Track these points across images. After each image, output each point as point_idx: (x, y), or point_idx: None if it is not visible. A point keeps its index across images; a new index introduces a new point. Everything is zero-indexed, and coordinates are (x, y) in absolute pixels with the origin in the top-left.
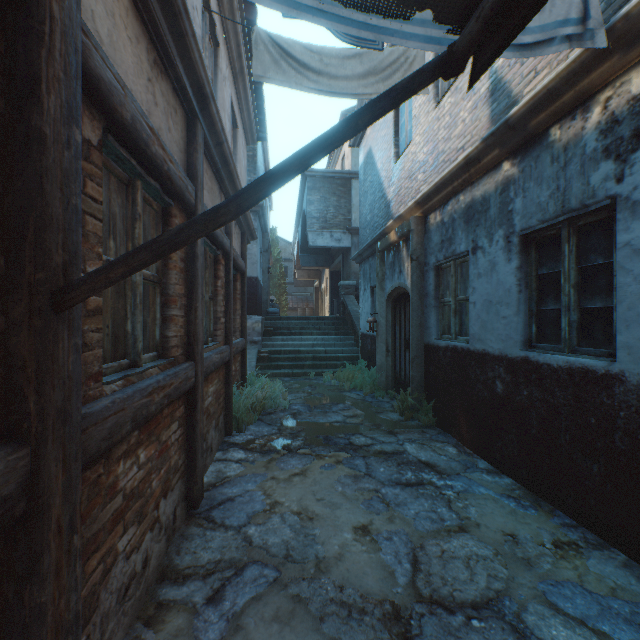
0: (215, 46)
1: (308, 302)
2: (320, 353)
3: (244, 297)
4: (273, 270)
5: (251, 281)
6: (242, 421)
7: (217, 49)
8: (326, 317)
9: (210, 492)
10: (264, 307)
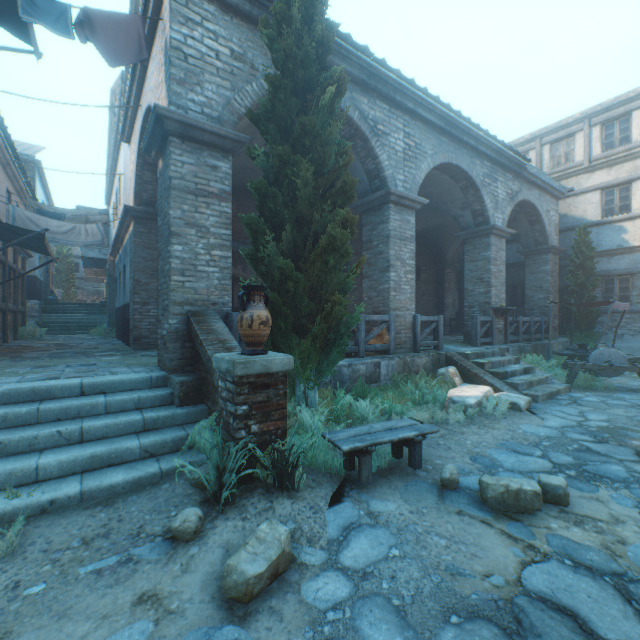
0: (10, 195)
1: (100, 296)
2: (85, 323)
3: (25, 288)
4: (62, 265)
5: (31, 278)
6: (23, 336)
7: (11, 196)
8: (96, 304)
9: (11, 342)
10: (44, 296)
